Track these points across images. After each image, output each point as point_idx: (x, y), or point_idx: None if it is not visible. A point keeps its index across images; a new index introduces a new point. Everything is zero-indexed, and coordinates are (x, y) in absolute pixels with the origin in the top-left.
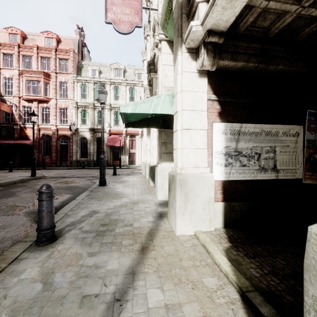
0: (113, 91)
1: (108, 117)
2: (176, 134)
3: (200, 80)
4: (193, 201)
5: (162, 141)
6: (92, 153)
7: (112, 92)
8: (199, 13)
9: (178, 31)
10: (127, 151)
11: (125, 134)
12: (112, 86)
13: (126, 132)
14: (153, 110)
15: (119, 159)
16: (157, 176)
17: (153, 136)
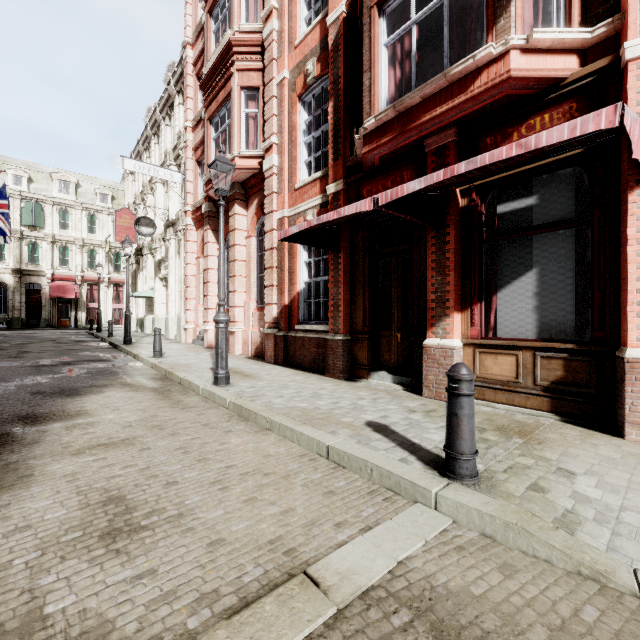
0: (58, 215)
1: (49, 253)
2: (155, 304)
3: (164, 288)
4: (161, 325)
5: (149, 304)
6: (18, 308)
7: (57, 217)
8: (162, 272)
9: (156, 272)
10: (83, 306)
11: (81, 281)
12: (56, 207)
13: (83, 277)
14: (146, 295)
15: (74, 316)
16: (146, 322)
17: (140, 299)
